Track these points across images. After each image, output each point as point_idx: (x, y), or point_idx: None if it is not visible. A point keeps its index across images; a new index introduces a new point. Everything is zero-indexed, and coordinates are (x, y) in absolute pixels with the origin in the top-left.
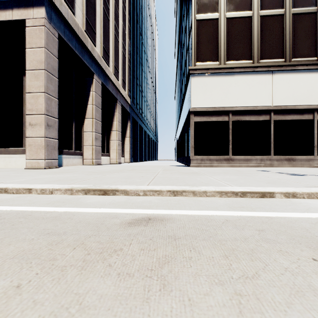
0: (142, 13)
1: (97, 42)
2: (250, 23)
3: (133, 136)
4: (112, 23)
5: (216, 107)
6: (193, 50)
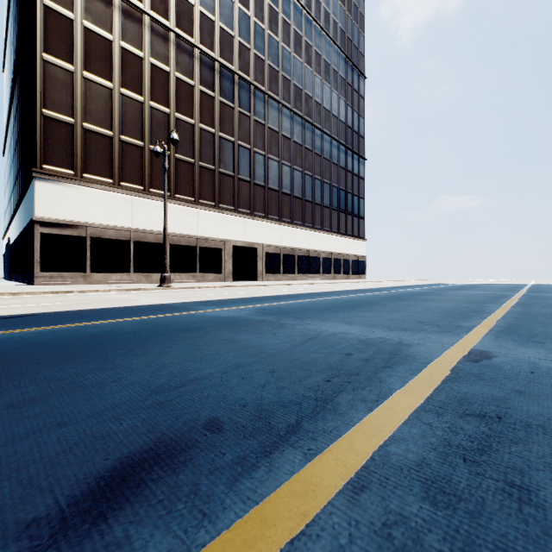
0: None
1: None
2: (111, 143)
3: None
4: None
5: (71, 221)
6: (39, 149)
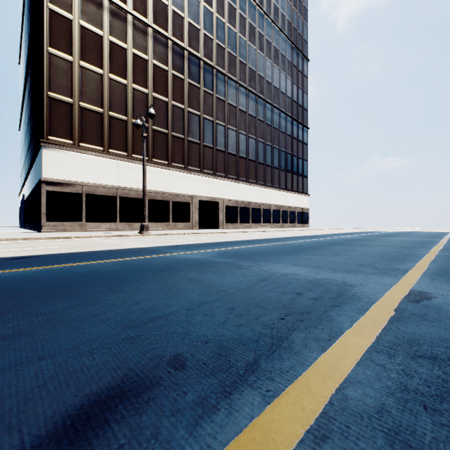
0: None
1: None
2: (101, 118)
3: None
4: None
5: (70, 181)
6: (45, 124)
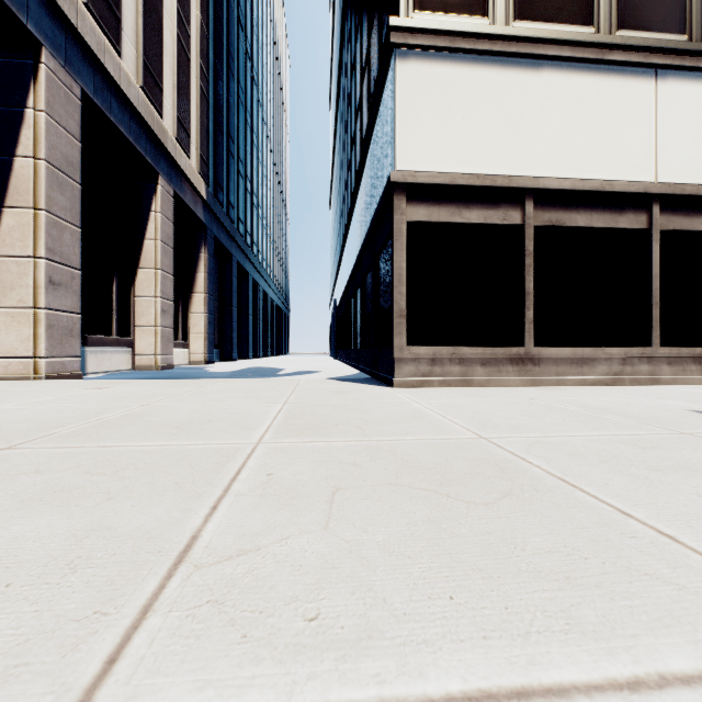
0: None
1: None
2: None
3: (220, 292)
4: None
5: (485, 174)
6: None
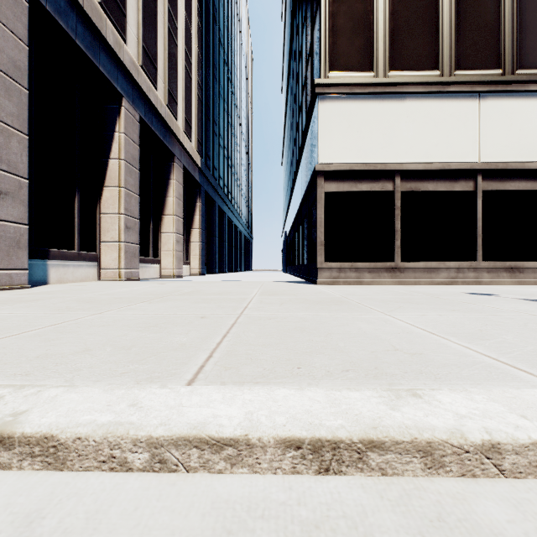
0: (224, 7)
1: (129, 36)
2: None
3: (207, 227)
4: (163, 6)
5: (370, 163)
6: (323, 48)
